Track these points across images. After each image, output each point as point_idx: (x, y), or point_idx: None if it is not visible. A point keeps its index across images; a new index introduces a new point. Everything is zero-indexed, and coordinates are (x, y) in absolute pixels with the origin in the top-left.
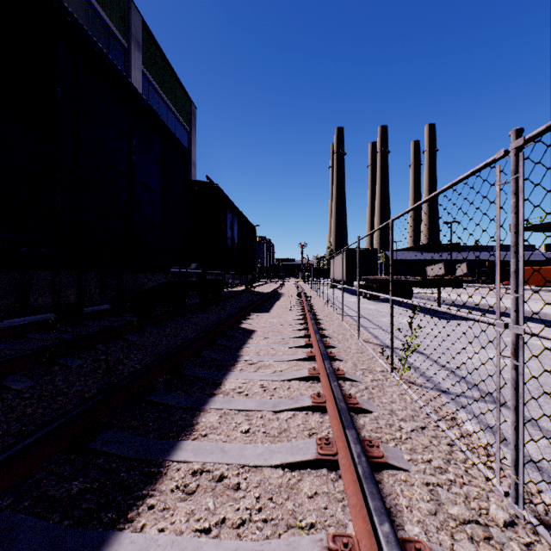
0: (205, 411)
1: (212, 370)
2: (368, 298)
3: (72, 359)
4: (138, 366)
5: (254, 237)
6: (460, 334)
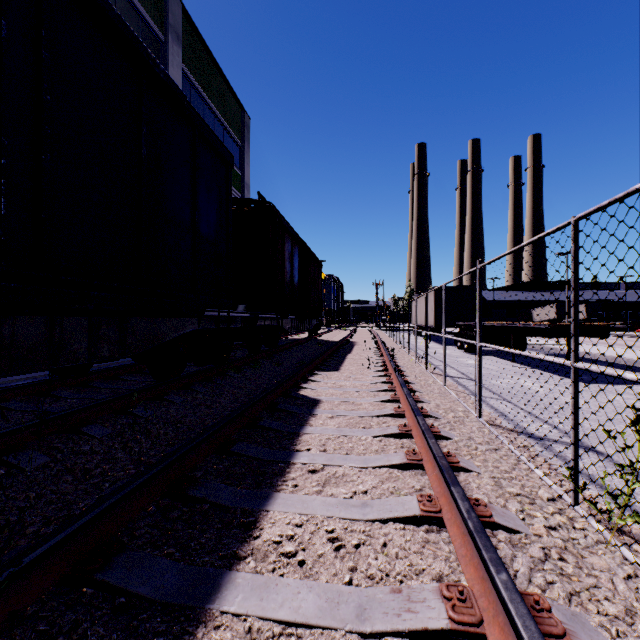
0: (208, 624)
1: (244, 486)
2: (466, 349)
3: (32, 454)
4: (132, 467)
5: (319, 273)
6: (621, 408)
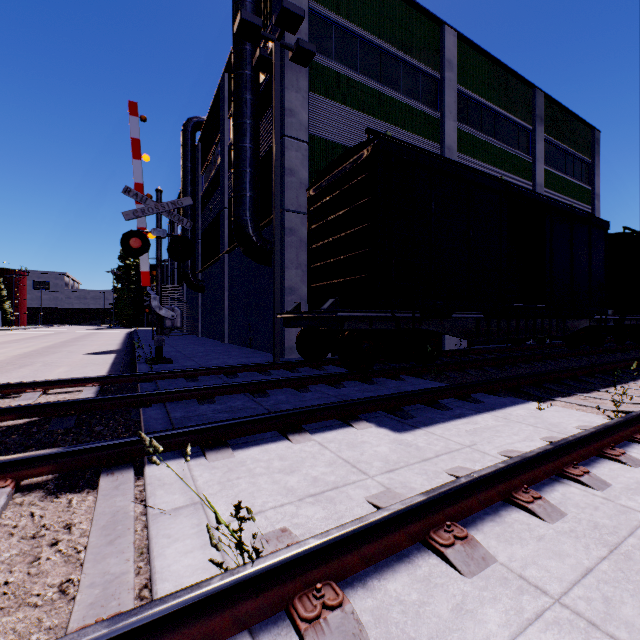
0: None
1: None
2: None
3: (548, 361)
4: None
5: None
6: None
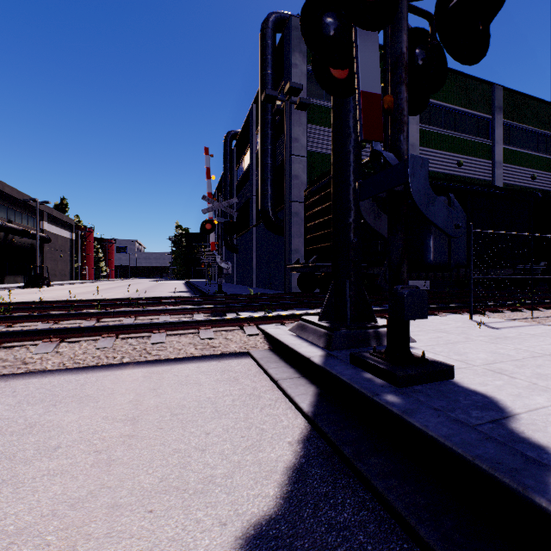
0: None
1: None
2: None
3: None
4: None
5: None
6: None
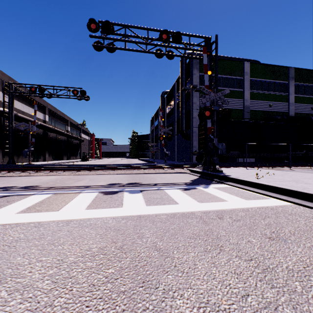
0: None
1: None
2: None
3: None
4: None
5: None
6: None
